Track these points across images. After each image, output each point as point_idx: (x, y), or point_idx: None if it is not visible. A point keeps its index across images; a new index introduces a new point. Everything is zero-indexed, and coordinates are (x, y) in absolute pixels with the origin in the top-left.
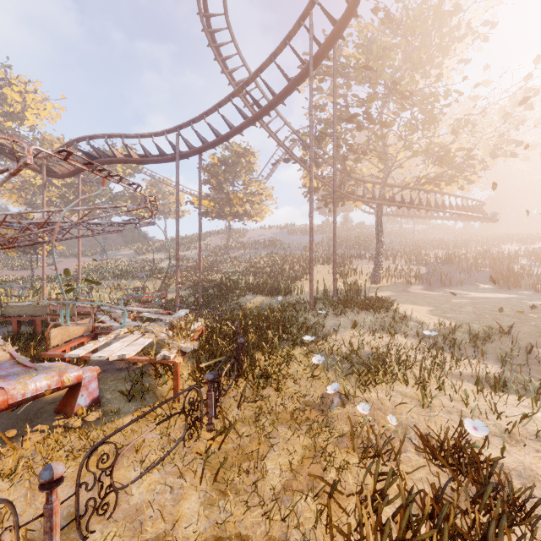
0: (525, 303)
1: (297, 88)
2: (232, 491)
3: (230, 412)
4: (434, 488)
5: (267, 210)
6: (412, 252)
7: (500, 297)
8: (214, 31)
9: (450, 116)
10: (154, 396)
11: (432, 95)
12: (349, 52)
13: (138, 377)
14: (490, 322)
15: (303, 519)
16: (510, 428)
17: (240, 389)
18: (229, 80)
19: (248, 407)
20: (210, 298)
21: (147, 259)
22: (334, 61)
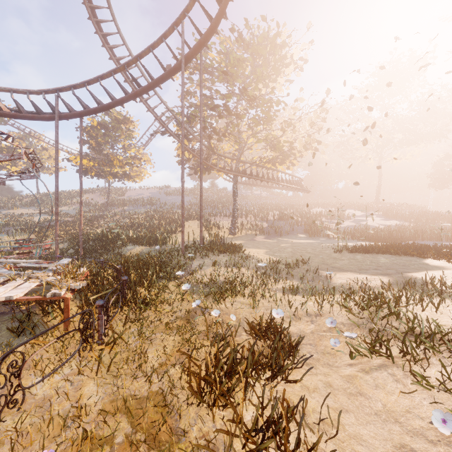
0: (320, 245)
1: (171, 77)
2: (122, 375)
3: (117, 331)
4: (250, 344)
5: (146, 172)
6: (259, 212)
7: (308, 242)
8: (95, 7)
9: (281, 117)
10: (43, 329)
11: (269, 102)
12: (213, 56)
13: (25, 316)
14: (299, 257)
15: (173, 378)
16: (296, 313)
17: (125, 315)
18: (110, 55)
19: (132, 326)
20: (91, 250)
21: (15, 214)
22: (201, 63)
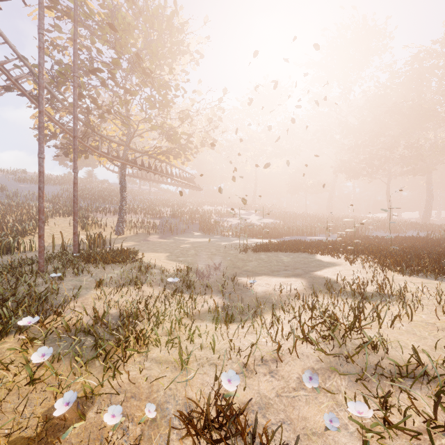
0: (221, 244)
1: None
2: None
3: None
4: None
5: None
6: (150, 208)
7: (206, 241)
8: None
9: (178, 107)
10: None
11: (166, 84)
12: (93, 7)
13: None
14: (207, 261)
15: None
16: (246, 361)
17: None
18: None
19: None
20: None
21: None
22: None
